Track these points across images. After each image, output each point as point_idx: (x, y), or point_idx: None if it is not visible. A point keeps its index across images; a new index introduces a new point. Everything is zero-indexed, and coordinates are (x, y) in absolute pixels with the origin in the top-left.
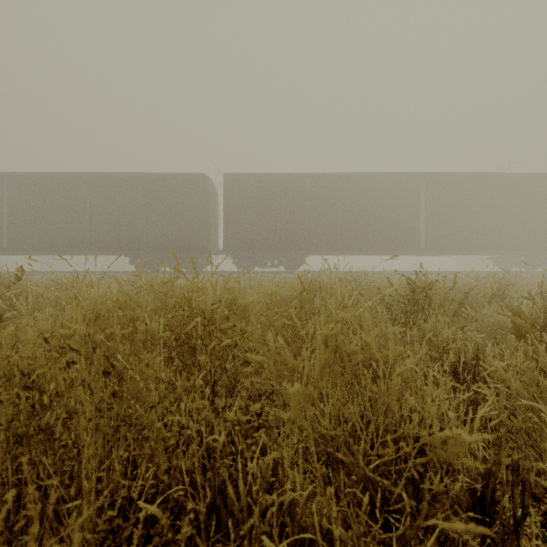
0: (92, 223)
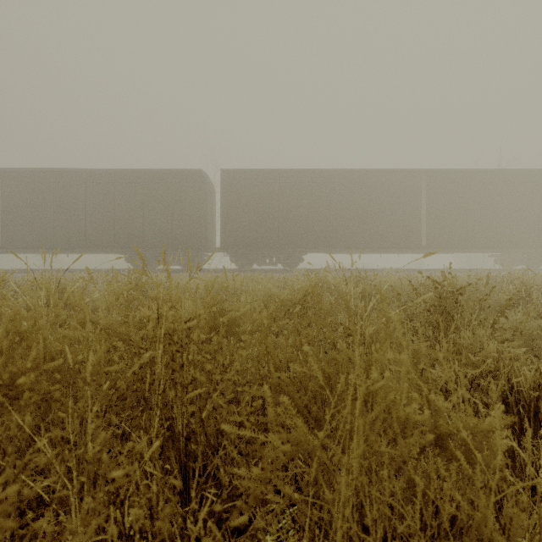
0: (87, 220)
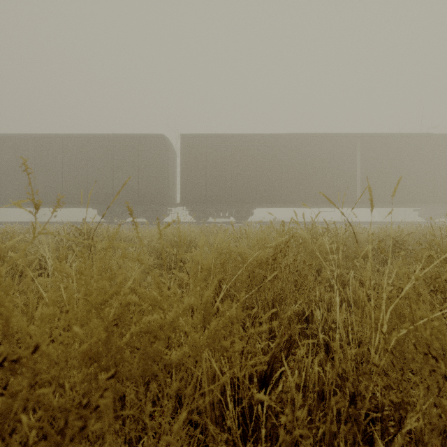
0: (64, 179)
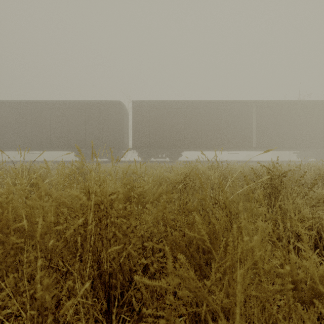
0: (52, 131)
